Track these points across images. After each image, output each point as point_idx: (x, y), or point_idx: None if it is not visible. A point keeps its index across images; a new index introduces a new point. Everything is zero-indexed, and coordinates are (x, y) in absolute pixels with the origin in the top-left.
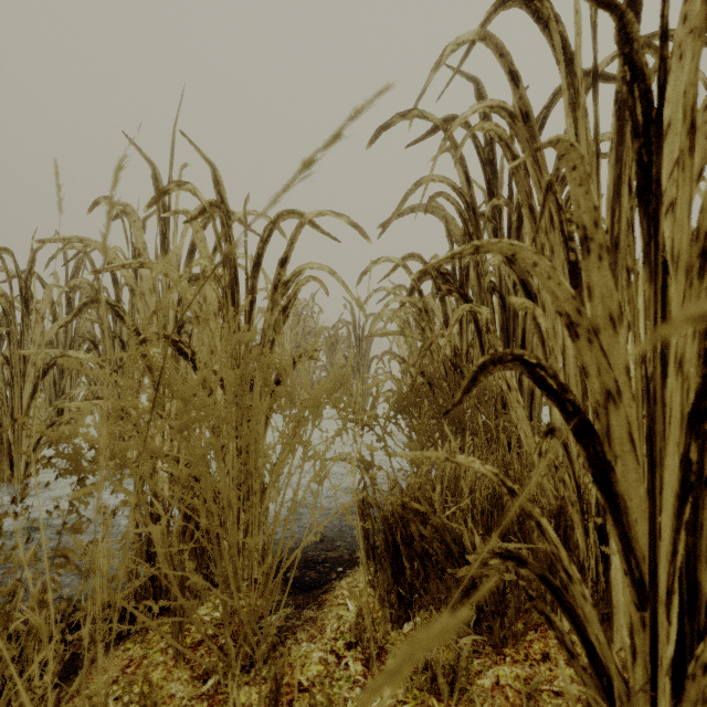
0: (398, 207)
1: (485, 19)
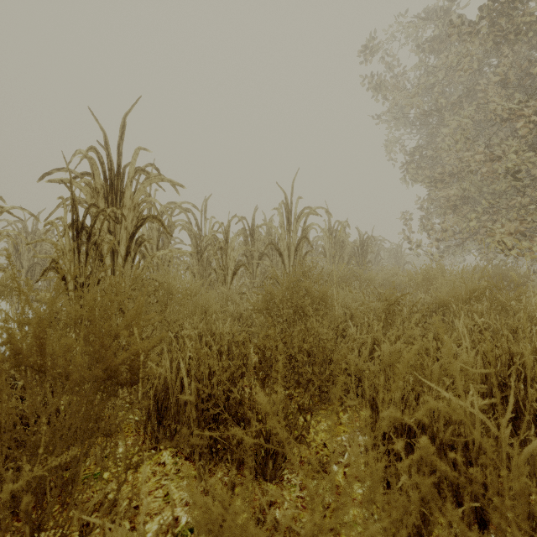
0: (54, 209)
1: (87, 148)
